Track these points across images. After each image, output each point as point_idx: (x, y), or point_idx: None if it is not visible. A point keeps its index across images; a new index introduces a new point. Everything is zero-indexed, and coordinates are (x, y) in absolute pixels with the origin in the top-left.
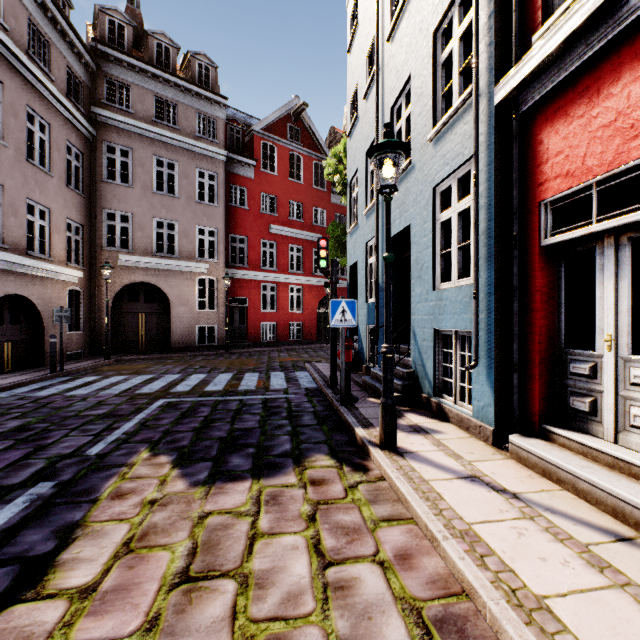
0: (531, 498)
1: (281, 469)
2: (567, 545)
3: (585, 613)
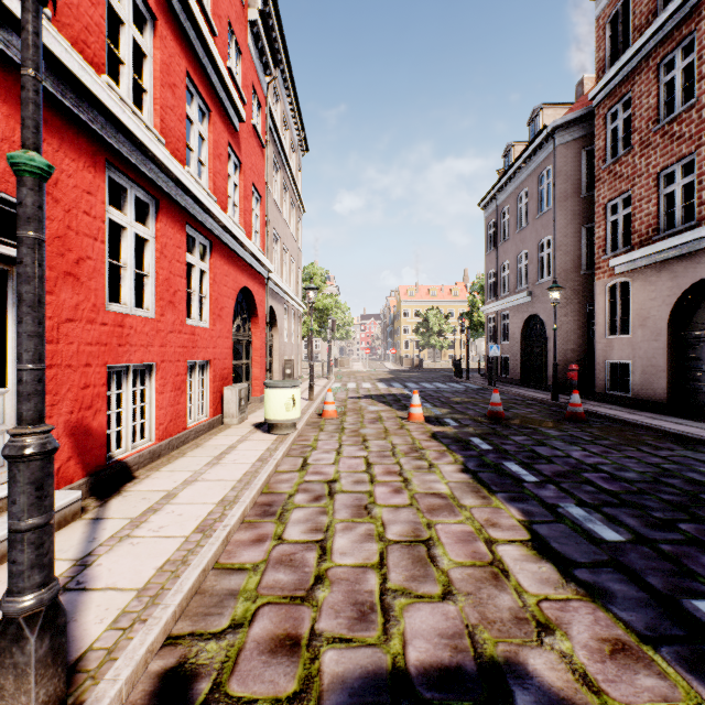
0: (77, 552)
1: (350, 702)
2: (147, 519)
3: (207, 498)
